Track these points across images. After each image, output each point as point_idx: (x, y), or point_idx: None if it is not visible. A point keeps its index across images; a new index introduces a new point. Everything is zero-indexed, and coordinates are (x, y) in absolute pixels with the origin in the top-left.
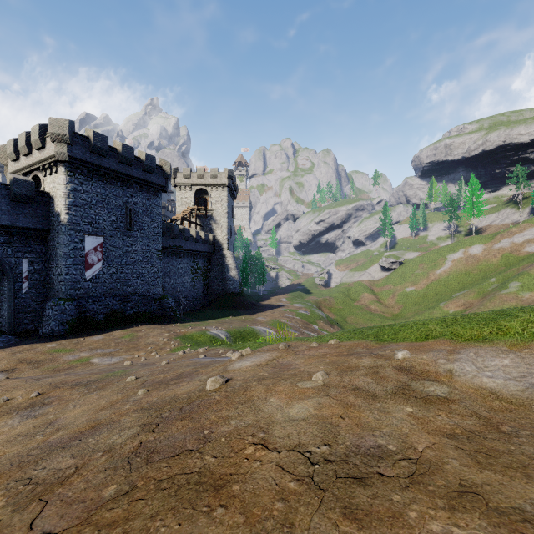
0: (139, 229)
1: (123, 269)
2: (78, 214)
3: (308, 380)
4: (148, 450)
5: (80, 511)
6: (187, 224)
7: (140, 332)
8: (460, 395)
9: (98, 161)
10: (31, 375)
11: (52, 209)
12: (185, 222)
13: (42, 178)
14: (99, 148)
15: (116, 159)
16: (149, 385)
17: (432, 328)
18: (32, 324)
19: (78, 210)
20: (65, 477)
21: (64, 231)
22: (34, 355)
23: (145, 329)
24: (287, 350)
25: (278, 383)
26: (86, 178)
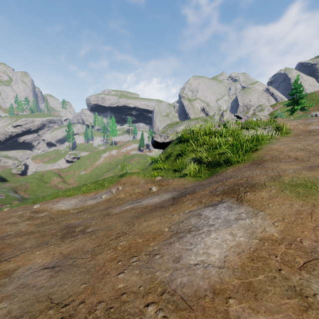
0: None
1: None
2: None
3: None
4: None
5: None
6: None
7: None
8: (50, 214)
9: None
10: None
11: None
12: None
13: None
14: None
15: None
16: None
17: (59, 194)
18: None
19: None
20: None
21: None
22: None
23: None
24: None
25: None
26: None
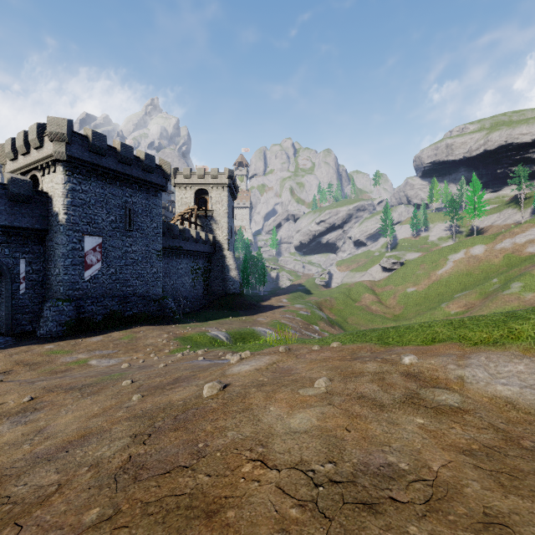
0: (139, 229)
1: (122, 270)
2: (77, 214)
3: (310, 387)
4: (138, 465)
5: None
6: (187, 225)
7: (139, 333)
8: (474, 404)
9: (96, 160)
10: (27, 377)
11: (51, 208)
12: (185, 222)
13: (40, 177)
14: (98, 147)
15: (115, 159)
16: (145, 389)
17: (439, 331)
18: (30, 325)
19: (77, 210)
20: (46, 496)
21: (62, 231)
22: (31, 357)
23: (144, 330)
24: (288, 354)
25: (278, 390)
26: (84, 178)
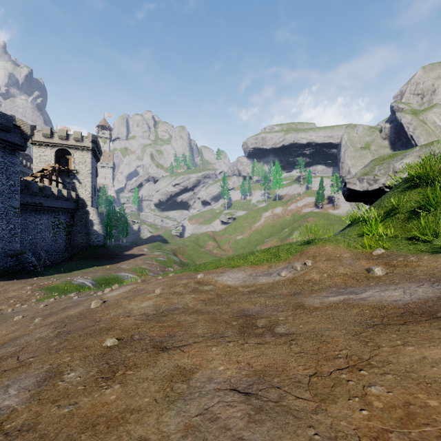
0: None
1: None
2: None
3: (152, 293)
4: (67, 331)
5: (43, 350)
6: (46, 181)
7: None
8: (216, 288)
9: None
10: None
11: None
12: (44, 179)
13: None
14: None
15: None
16: (40, 317)
17: (222, 262)
18: None
19: None
20: (19, 351)
21: None
22: None
23: (2, 285)
24: (143, 282)
25: (136, 297)
26: None
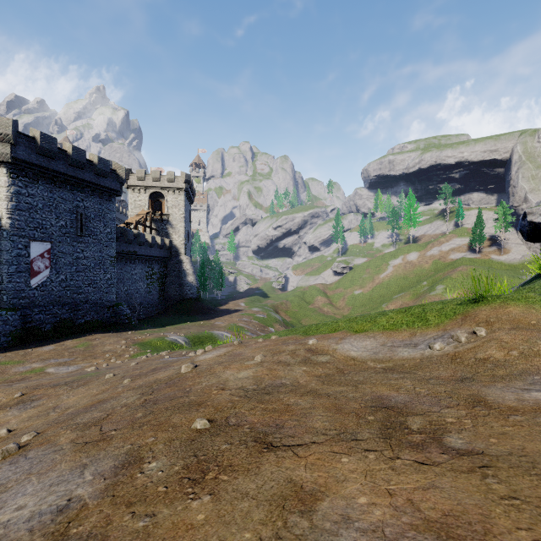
0: (91, 235)
1: (73, 277)
2: (22, 219)
3: (252, 360)
4: (153, 400)
5: (127, 422)
6: (141, 228)
7: (95, 341)
8: (335, 360)
9: (45, 163)
10: None
11: None
12: (139, 225)
13: None
14: (47, 149)
15: (65, 162)
16: (130, 377)
17: (340, 324)
18: None
19: (22, 214)
20: (103, 418)
21: (6, 237)
22: None
23: (100, 337)
24: (240, 345)
25: (232, 363)
26: (31, 181)
